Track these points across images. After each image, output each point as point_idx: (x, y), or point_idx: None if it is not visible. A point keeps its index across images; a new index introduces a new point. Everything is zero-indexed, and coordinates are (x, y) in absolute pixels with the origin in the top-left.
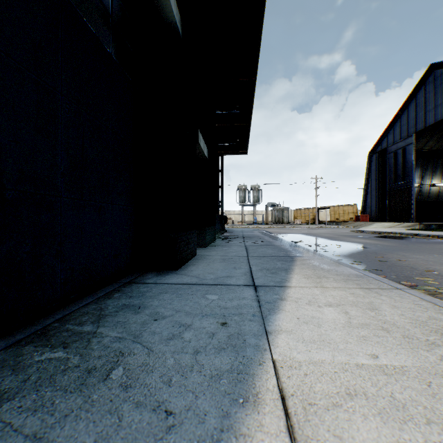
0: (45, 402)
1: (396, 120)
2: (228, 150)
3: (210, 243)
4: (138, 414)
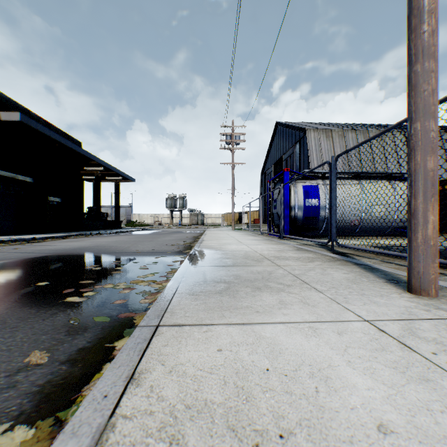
0: (1, 236)
1: (269, 153)
2: (122, 180)
3: (68, 232)
4: (8, 236)
